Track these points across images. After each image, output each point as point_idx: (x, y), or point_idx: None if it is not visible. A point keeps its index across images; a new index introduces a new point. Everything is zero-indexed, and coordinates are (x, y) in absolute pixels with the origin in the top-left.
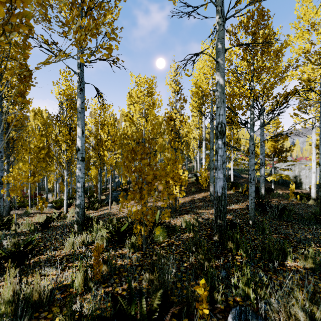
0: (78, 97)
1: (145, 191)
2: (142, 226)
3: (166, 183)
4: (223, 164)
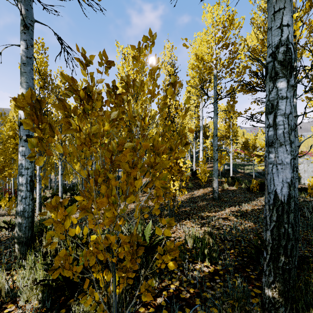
0: (22, 38)
1: (106, 198)
2: (111, 273)
3: None
4: (290, 132)
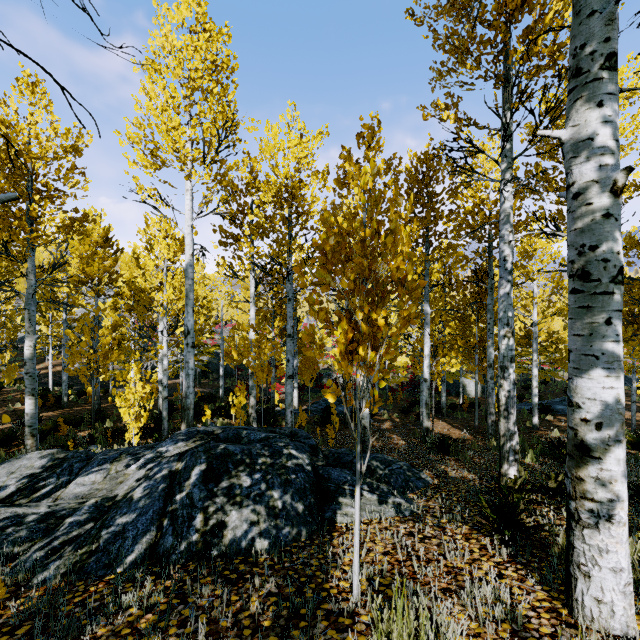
0: None
1: None
2: None
3: None
4: None
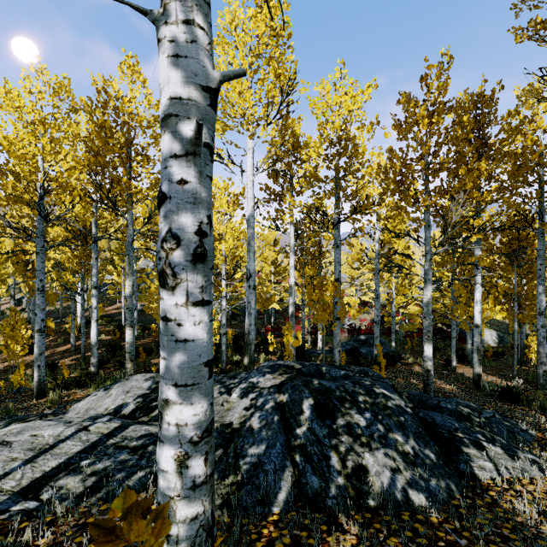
0: None
1: None
2: None
3: (7, 343)
4: None
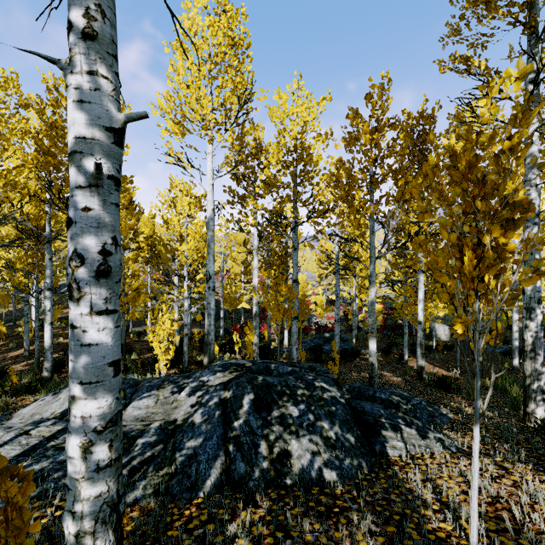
0: None
1: None
2: None
3: None
4: None
